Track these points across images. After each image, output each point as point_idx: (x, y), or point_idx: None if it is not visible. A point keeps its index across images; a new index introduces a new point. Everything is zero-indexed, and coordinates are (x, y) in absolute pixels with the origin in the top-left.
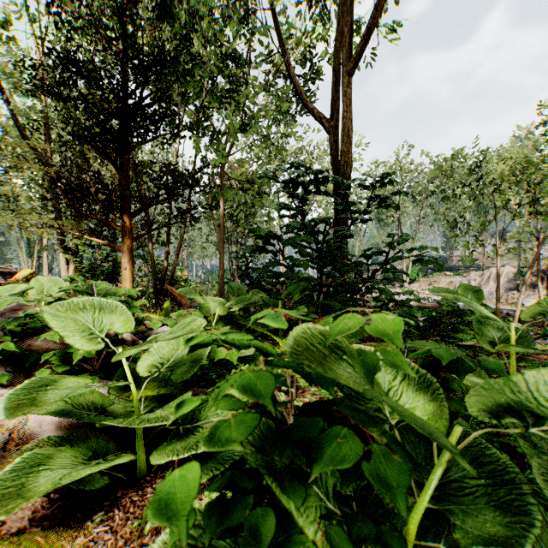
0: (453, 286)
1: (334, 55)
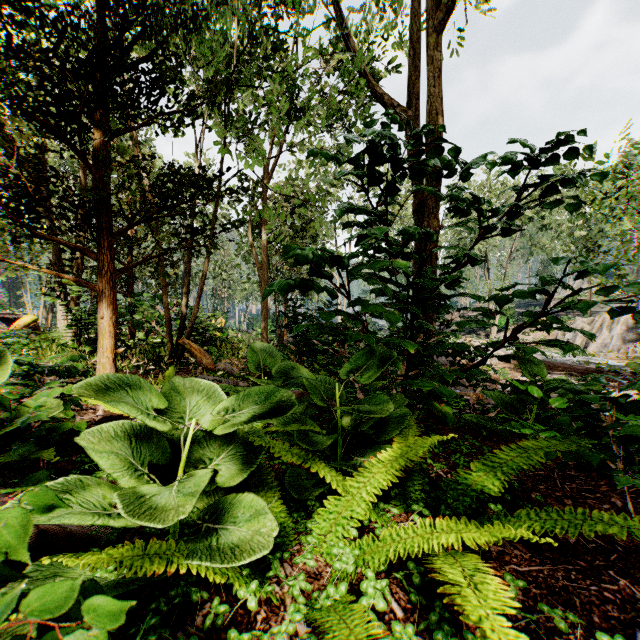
0: (553, 336)
1: (415, 13)
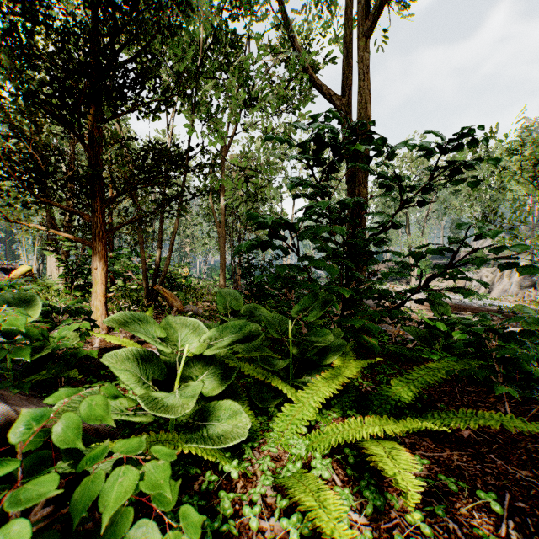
0: (463, 283)
1: (348, 19)
